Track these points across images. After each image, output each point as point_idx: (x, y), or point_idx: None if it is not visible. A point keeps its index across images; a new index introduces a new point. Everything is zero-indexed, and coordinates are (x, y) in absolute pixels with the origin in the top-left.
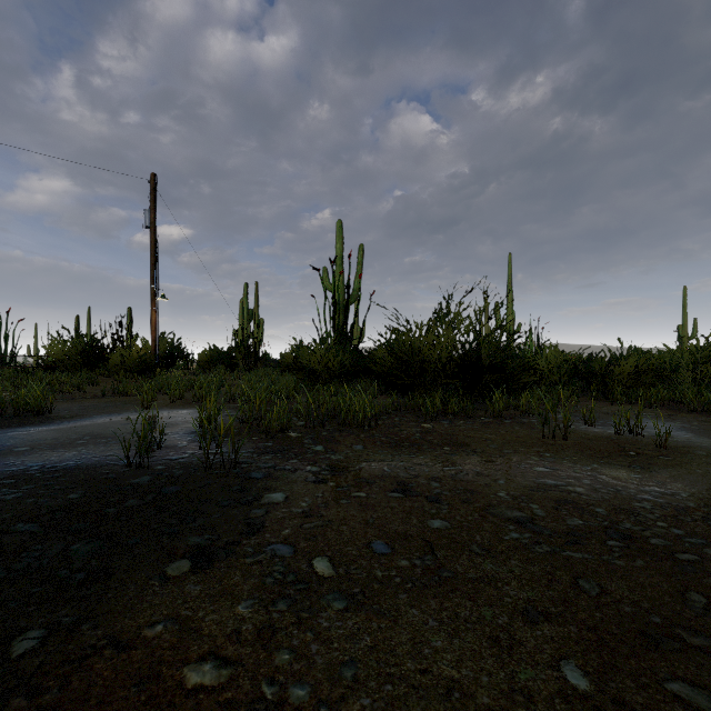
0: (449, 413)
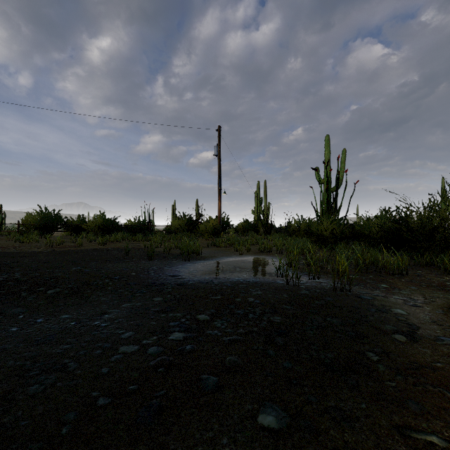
0: None
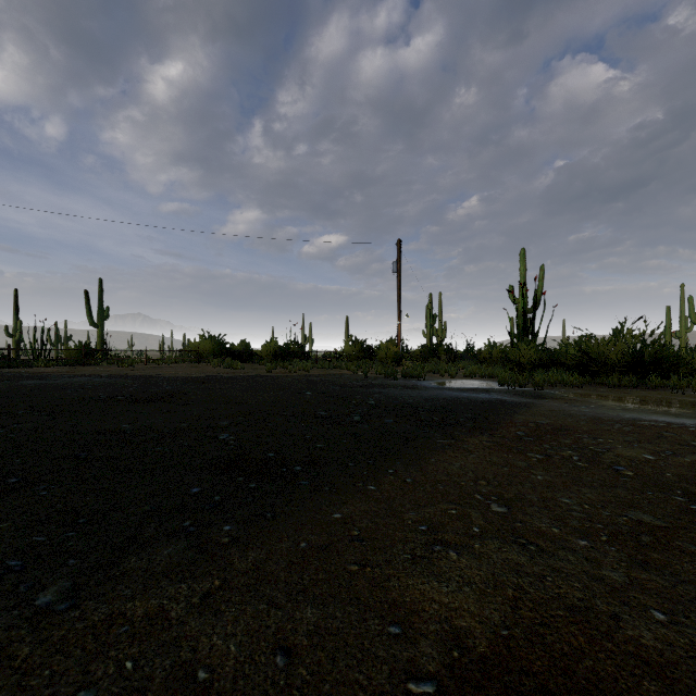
0: (622, 386)
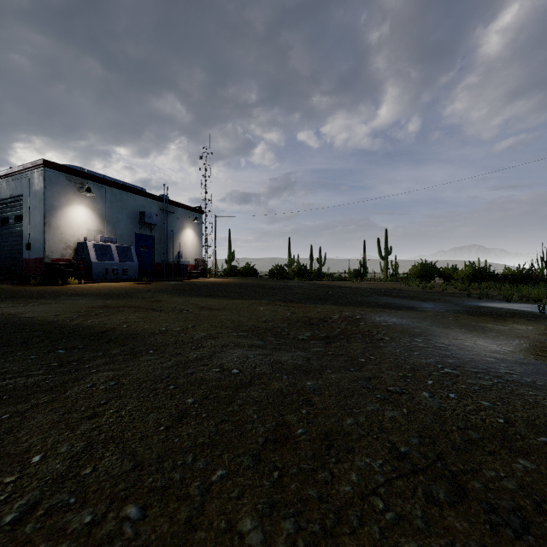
0: None
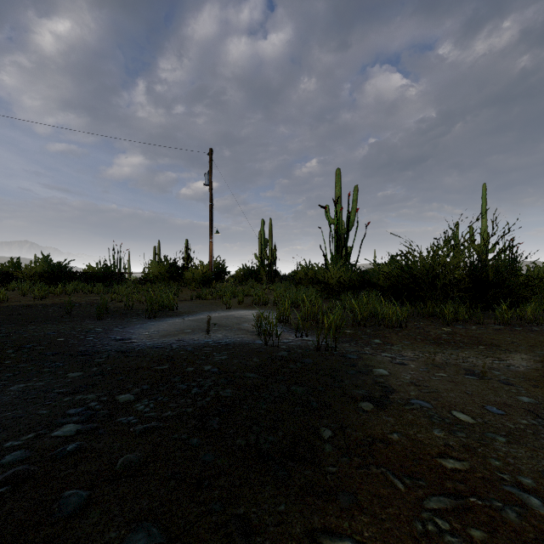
0: (460, 320)
